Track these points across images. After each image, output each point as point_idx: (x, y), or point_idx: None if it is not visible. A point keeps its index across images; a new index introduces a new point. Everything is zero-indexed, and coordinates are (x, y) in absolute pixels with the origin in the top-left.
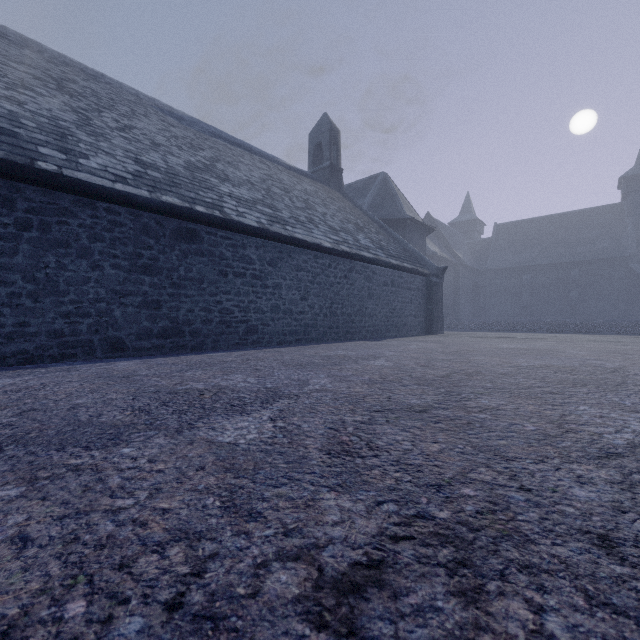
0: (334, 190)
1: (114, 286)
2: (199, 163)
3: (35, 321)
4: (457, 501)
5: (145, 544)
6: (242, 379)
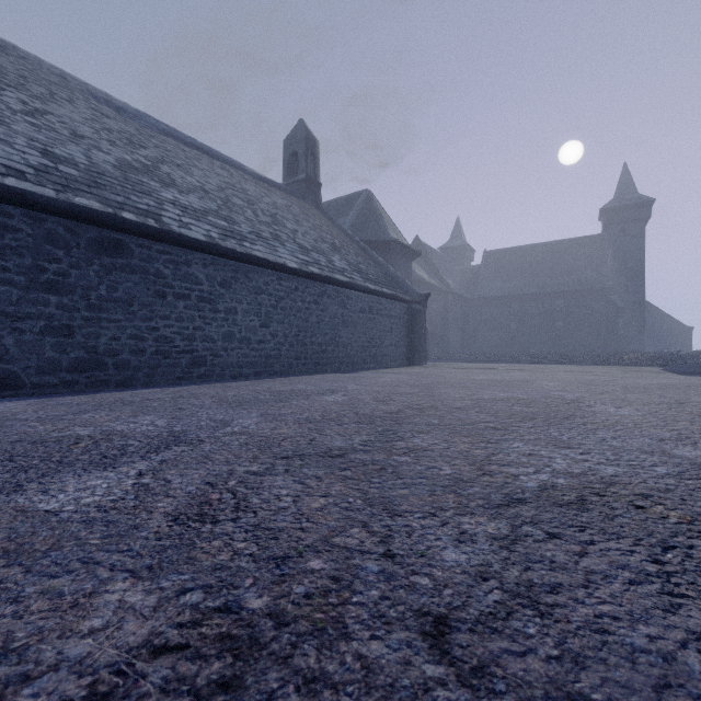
0: (311, 206)
1: (4, 307)
2: (137, 163)
3: None
4: (291, 580)
5: None
6: (150, 421)
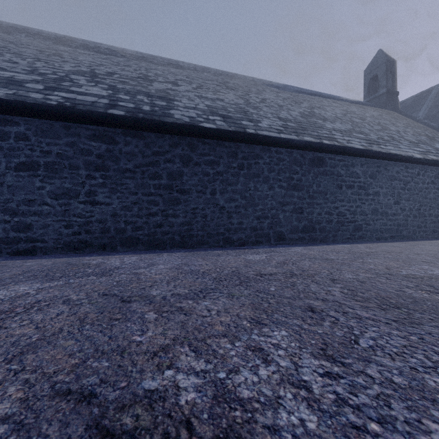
0: (391, 111)
1: (279, 199)
2: (305, 112)
3: (245, 221)
4: None
5: None
6: None
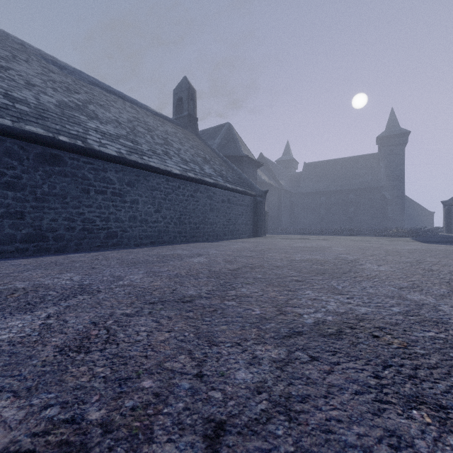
0: (191, 133)
1: None
2: (71, 103)
3: None
4: (126, 396)
5: None
6: (69, 277)
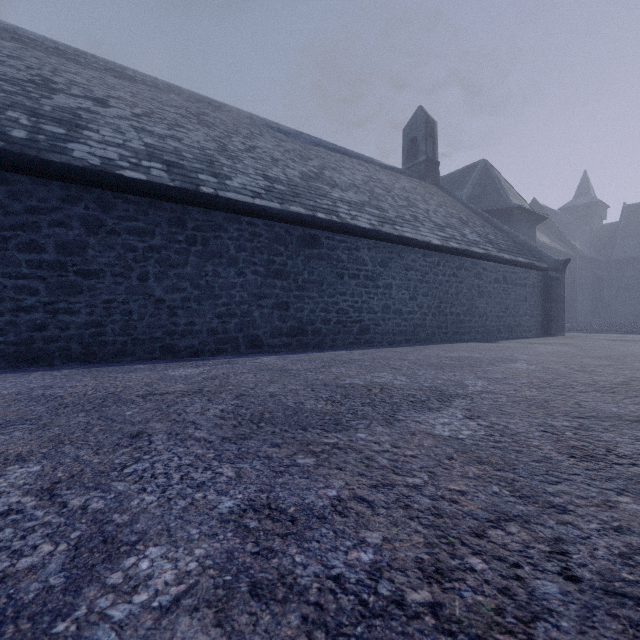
0: (431, 185)
1: (253, 290)
2: (310, 172)
3: (199, 321)
4: None
5: (477, 519)
6: (391, 377)
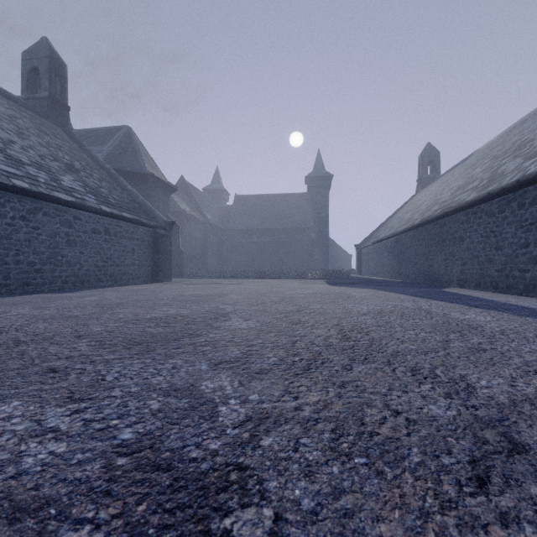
0: (55, 125)
1: None
2: None
3: None
4: None
5: None
6: None
